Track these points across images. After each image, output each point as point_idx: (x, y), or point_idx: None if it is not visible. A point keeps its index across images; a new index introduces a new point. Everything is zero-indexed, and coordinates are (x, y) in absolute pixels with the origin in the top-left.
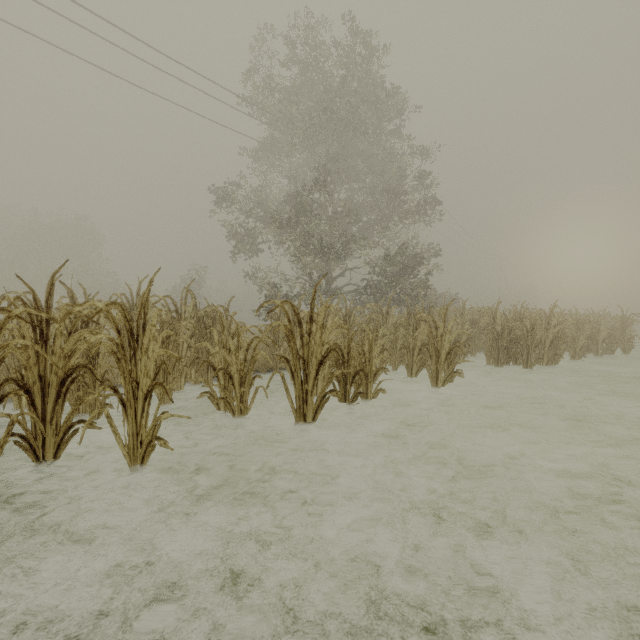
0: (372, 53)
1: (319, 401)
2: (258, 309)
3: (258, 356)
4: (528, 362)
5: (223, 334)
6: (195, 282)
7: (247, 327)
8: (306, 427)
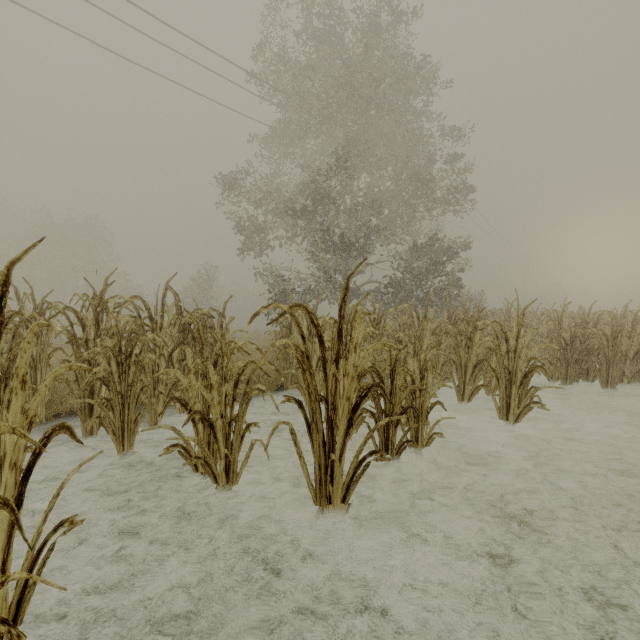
0: (398, 17)
1: (352, 470)
2: (252, 318)
3: (253, 392)
4: (608, 380)
5: (202, 355)
6: (205, 282)
7: (239, 344)
8: (331, 514)
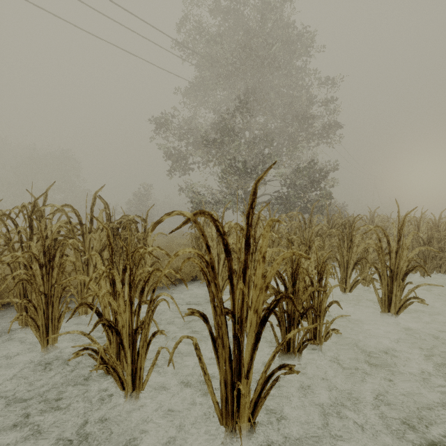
0: None
1: (260, 386)
2: (154, 226)
3: (159, 300)
4: None
5: (112, 260)
6: (144, 196)
7: (148, 249)
8: (238, 433)
